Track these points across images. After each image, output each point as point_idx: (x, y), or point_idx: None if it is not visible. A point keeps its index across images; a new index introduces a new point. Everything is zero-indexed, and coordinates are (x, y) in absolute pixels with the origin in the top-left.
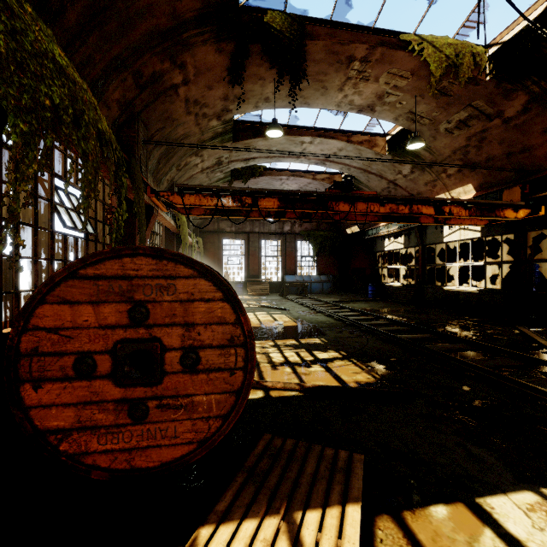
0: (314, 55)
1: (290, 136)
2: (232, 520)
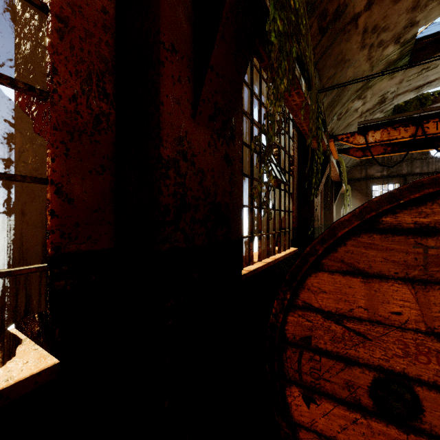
0: None
1: None
2: None
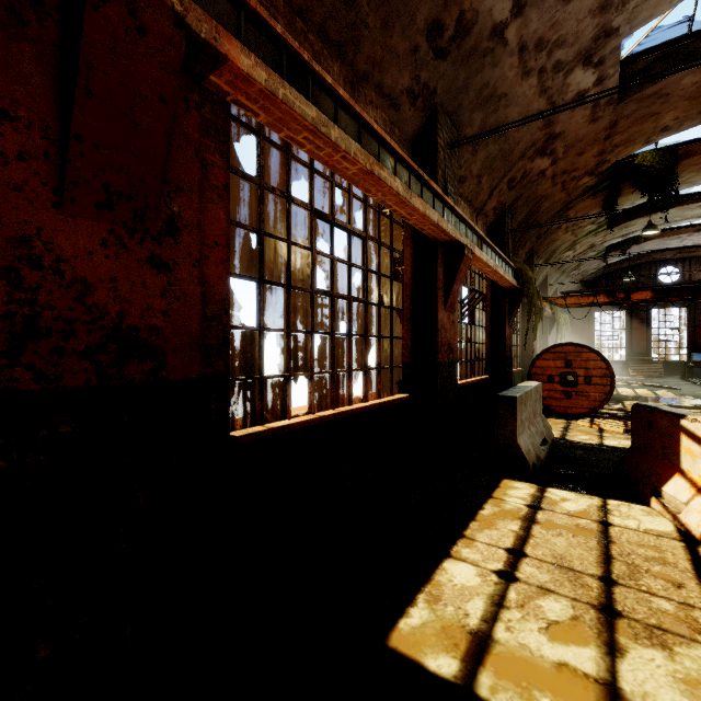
0: (693, 162)
1: (680, 206)
2: (604, 419)
